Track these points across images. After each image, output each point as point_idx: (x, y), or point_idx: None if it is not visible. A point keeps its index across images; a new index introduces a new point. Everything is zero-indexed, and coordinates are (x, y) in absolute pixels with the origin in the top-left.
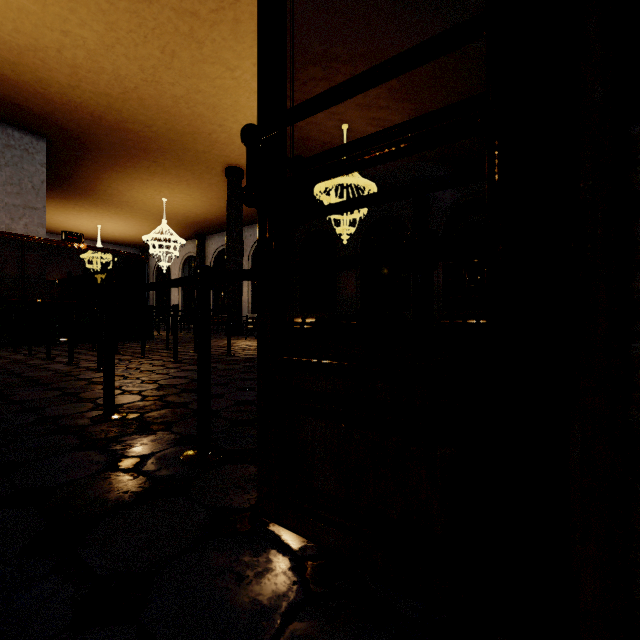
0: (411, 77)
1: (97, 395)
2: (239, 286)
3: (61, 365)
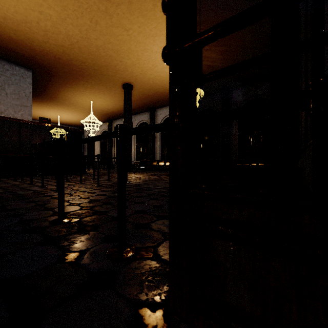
0: None
1: (55, 206)
2: (130, 146)
3: (37, 187)
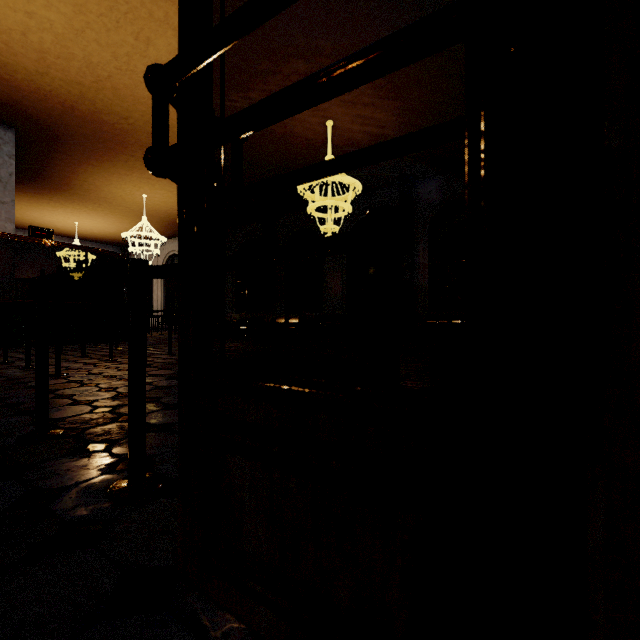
0: (396, 73)
1: None
2: None
3: (16, 370)
